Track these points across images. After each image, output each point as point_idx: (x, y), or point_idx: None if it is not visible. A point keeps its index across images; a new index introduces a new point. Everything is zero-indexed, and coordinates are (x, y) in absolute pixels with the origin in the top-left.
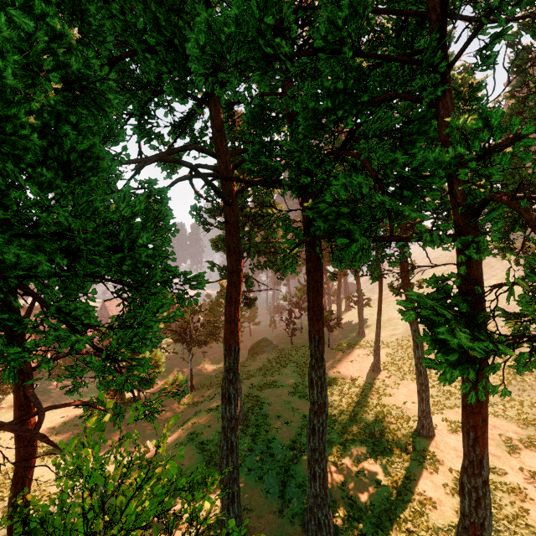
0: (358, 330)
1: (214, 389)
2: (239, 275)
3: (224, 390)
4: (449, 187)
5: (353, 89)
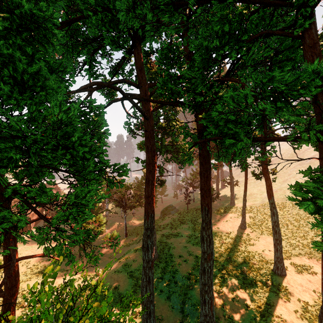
0: (230, 201)
1: (140, 236)
2: (154, 166)
3: (144, 242)
4: (313, 98)
5: (236, 30)
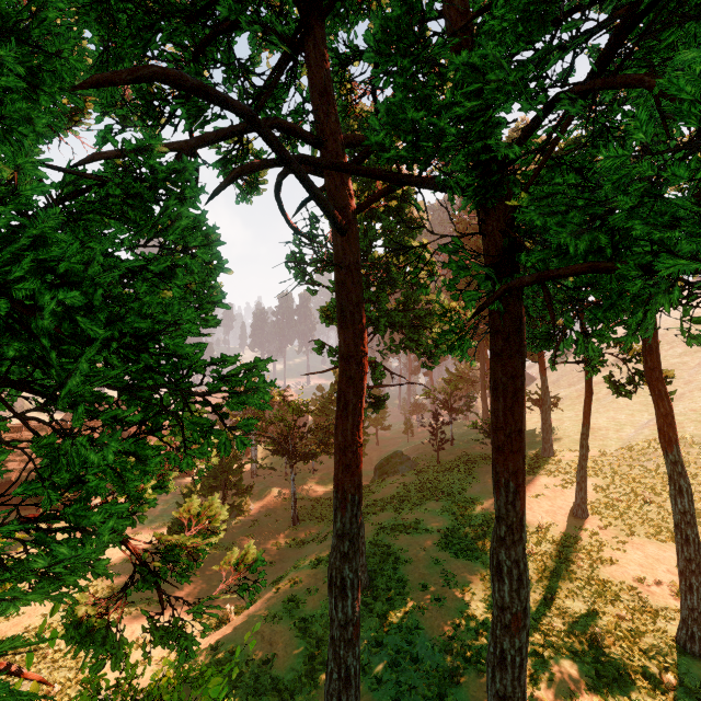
0: (540, 444)
1: (326, 524)
2: (361, 364)
3: (334, 571)
4: None
5: None
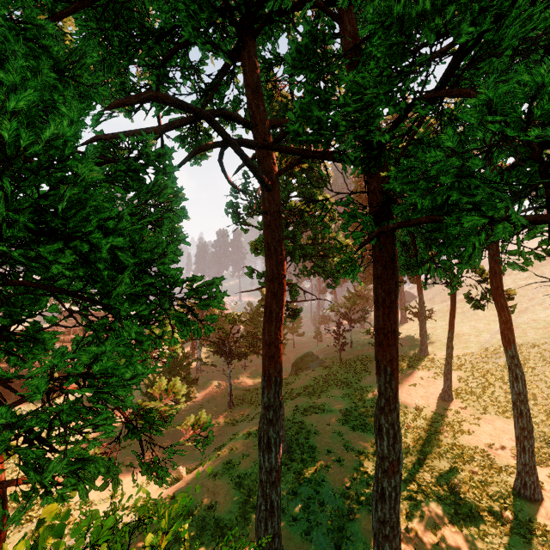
0: (418, 346)
1: (255, 407)
2: (282, 284)
3: (262, 433)
4: None
5: None
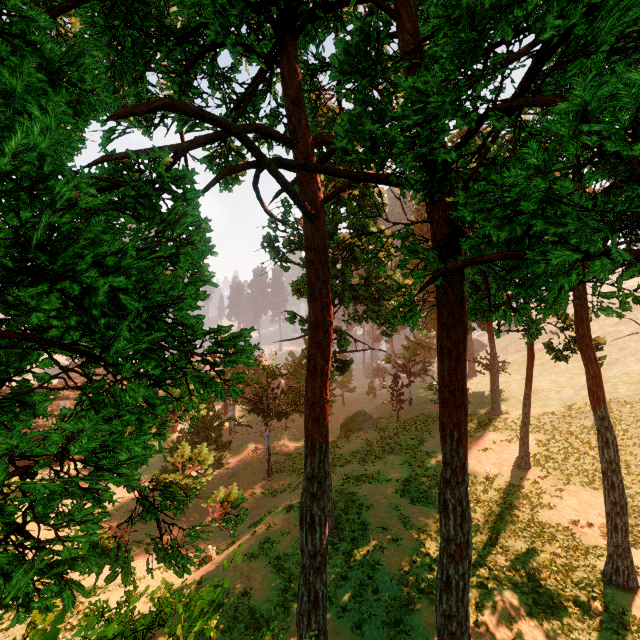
0: (489, 404)
1: (297, 476)
2: (328, 332)
3: (305, 509)
4: None
5: None
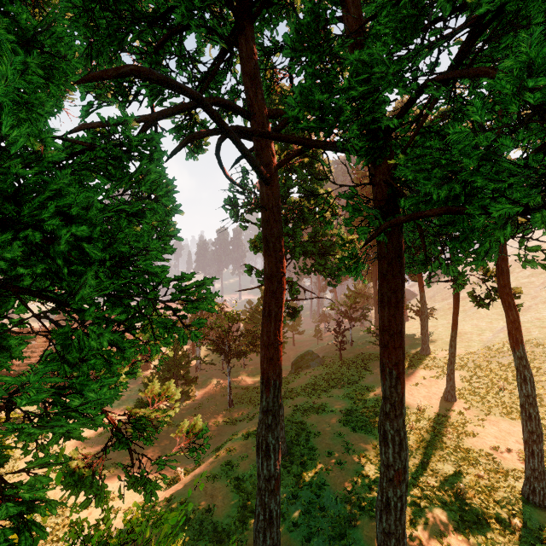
0: (419, 345)
1: (254, 407)
2: (281, 282)
3: (261, 439)
4: None
5: None
